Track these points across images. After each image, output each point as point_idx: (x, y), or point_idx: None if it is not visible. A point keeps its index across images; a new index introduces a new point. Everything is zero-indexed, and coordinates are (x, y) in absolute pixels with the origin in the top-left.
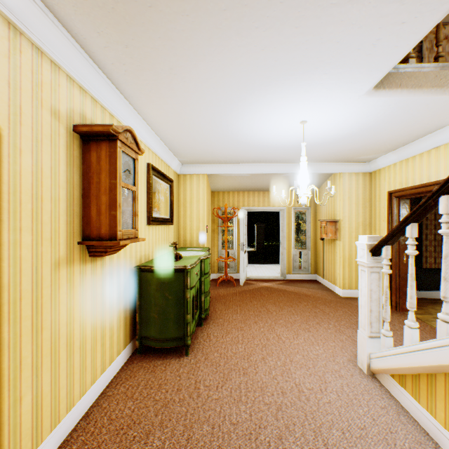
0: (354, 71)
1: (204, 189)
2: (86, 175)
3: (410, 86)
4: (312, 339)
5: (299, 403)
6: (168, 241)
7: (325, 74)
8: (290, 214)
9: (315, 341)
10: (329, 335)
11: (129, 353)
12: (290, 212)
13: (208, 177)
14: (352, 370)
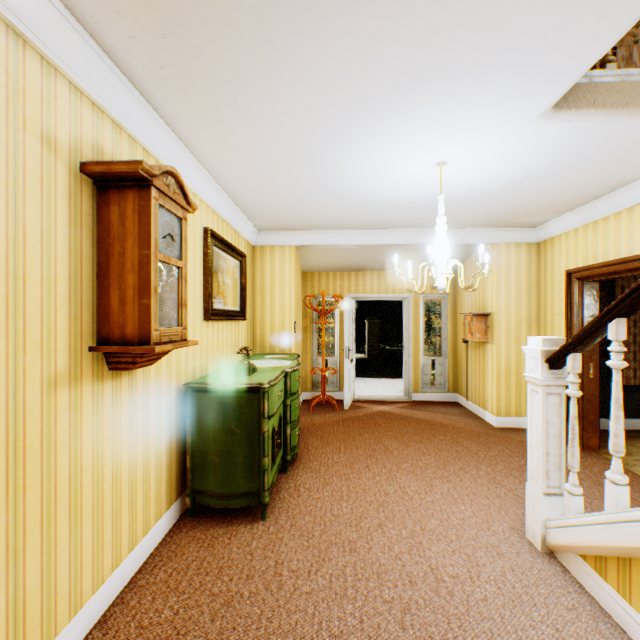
0: (525, 77)
1: (291, 268)
2: (103, 243)
3: (609, 105)
4: (454, 494)
5: (438, 601)
6: (237, 345)
7: (478, 83)
8: (418, 304)
9: (458, 497)
10: (479, 488)
11: (175, 517)
12: (418, 302)
13: (298, 250)
14: (518, 545)
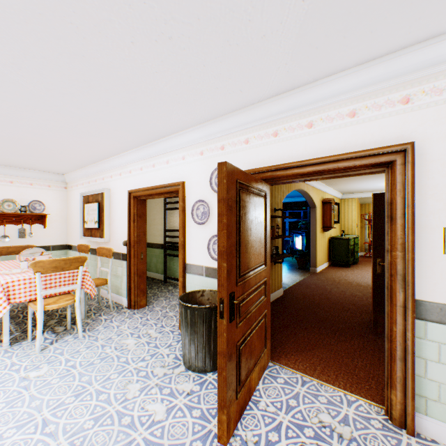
0: None
1: (355, 206)
2: (323, 212)
3: None
4: None
5: None
6: (336, 231)
7: None
8: None
9: None
10: None
11: (327, 265)
12: None
13: (357, 197)
14: None
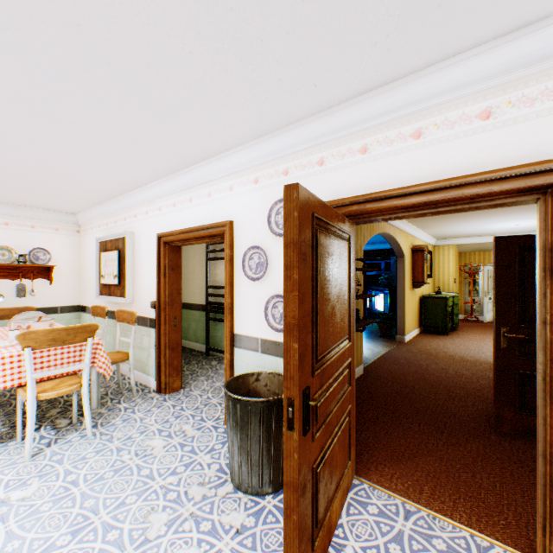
0: (527, 217)
1: (452, 254)
2: (412, 262)
3: None
4: None
5: None
6: (428, 287)
7: (513, 219)
8: None
9: None
10: None
11: (418, 331)
12: None
13: (455, 244)
14: None
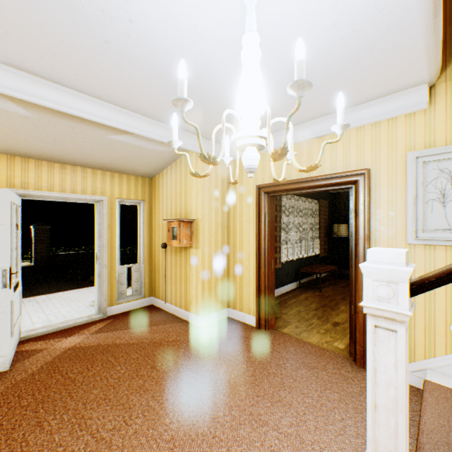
0: None
1: None
2: None
3: None
4: None
5: None
6: None
7: None
8: (115, 209)
9: None
10: (256, 451)
11: None
12: (115, 207)
13: None
14: None
